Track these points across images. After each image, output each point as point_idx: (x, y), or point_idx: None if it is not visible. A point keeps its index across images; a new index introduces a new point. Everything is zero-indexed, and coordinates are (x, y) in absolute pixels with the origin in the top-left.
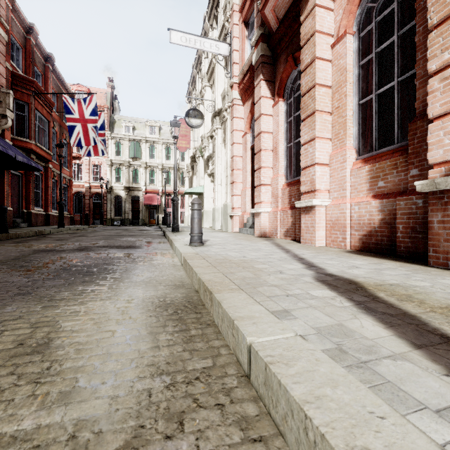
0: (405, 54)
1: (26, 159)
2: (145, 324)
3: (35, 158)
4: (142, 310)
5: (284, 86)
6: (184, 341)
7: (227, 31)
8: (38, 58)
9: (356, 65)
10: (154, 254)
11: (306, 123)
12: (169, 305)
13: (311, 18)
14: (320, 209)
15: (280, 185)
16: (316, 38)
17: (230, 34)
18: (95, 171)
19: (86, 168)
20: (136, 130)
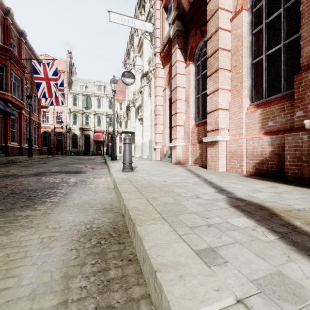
0: (289, 23)
1: (3, 106)
2: (62, 262)
3: (11, 106)
4: (65, 241)
5: (193, 53)
6: (99, 290)
7: (152, 14)
8: (14, 33)
9: (249, 33)
10: (94, 178)
11: (211, 78)
12: (94, 233)
13: None
14: (222, 143)
15: (190, 126)
16: (219, 13)
17: (154, 16)
18: (58, 116)
19: (51, 114)
20: (88, 88)
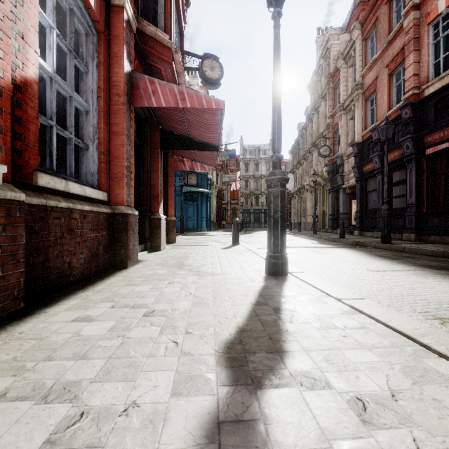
0: None
1: None
2: None
3: None
4: None
5: None
6: None
7: None
8: None
9: None
10: None
11: None
12: None
13: None
14: None
15: None
16: None
17: None
18: None
19: None
20: None
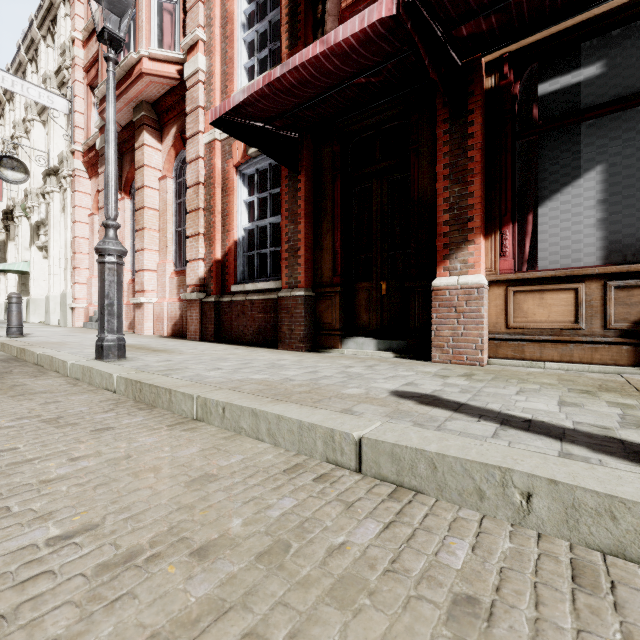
0: None
1: None
2: None
3: None
4: None
5: (130, 186)
6: (8, 363)
7: (67, 80)
8: None
9: (174, 201)
10: None
11: (139, 235)
12: None
13: (141, 152)
14: (148, 306)
15: (126, 280)
16: (144, 171)
17: (72, 89)
18: None
19: None
20: None
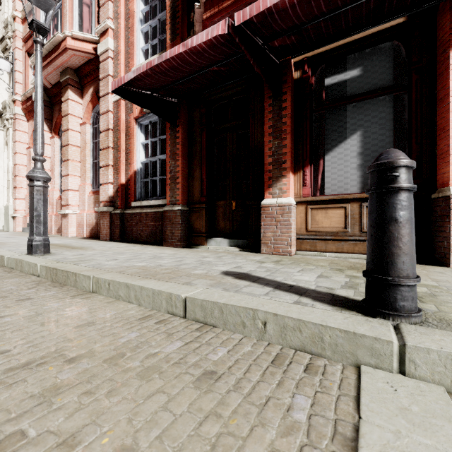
0: None
1: None
2: None
3: None
4: None
5: (59, 128)
6: None
7: (9, 47)
8: None
9: (92, 141)
10: None
11: (65, 164)
12: None
13: (66, 104)
14: (72, 216)
15: (55, 197)
16: (69, 118)
17: (13, 54)
18: None
19: None
20: None
